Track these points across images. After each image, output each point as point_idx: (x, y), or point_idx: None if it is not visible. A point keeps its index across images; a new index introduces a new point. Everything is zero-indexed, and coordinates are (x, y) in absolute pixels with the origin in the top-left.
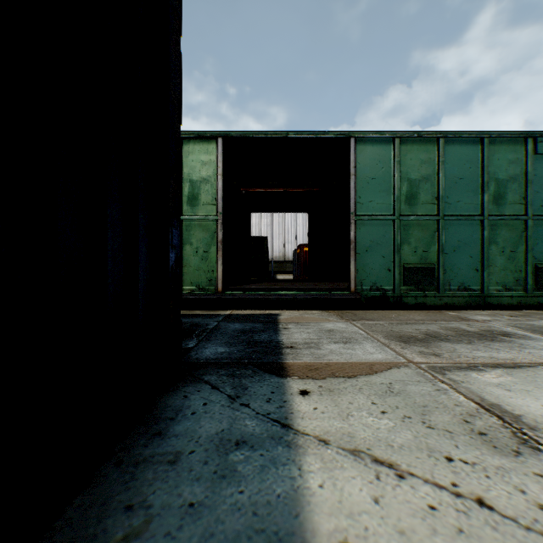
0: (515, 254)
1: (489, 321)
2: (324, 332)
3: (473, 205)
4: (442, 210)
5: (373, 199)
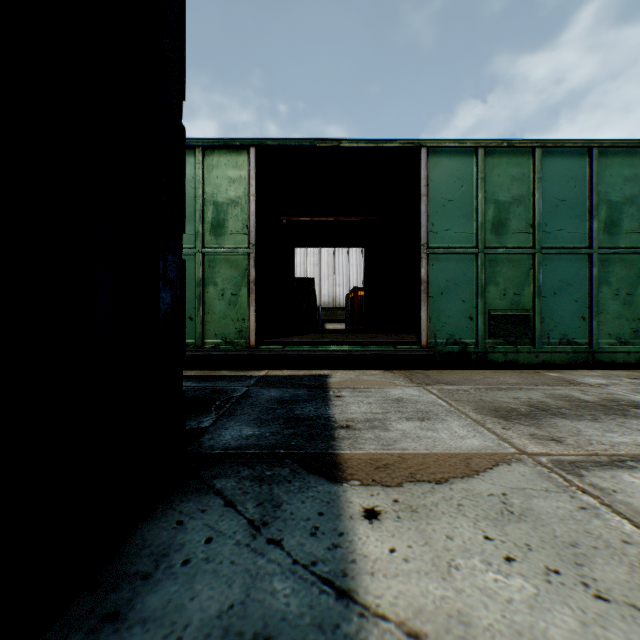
0: (632, 297)
1: (606, 385)
2: (390, 402)
3: (578, 235)
4: (539, 241)
5: (450, 227)
